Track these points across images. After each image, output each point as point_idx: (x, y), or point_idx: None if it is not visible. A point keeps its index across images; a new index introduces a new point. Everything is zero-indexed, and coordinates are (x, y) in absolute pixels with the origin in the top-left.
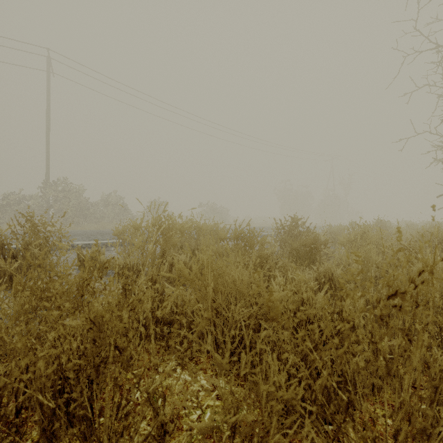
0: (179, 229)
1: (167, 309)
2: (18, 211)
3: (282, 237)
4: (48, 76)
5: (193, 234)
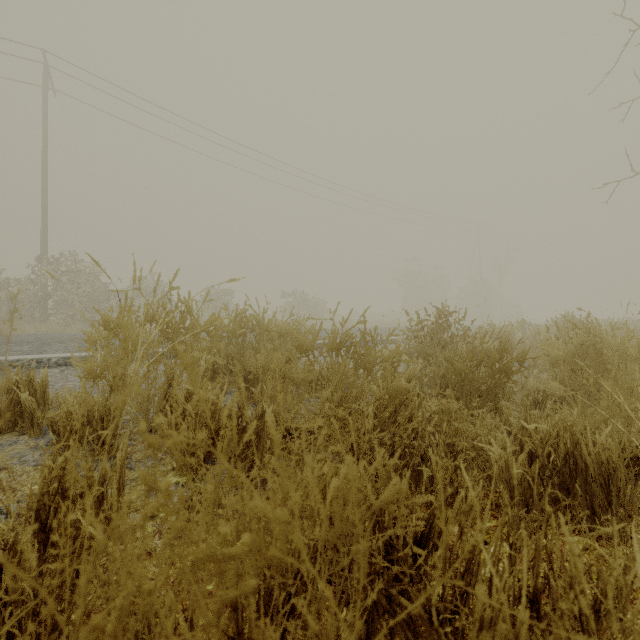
0: (205, 330)
1: None
2: None
3: (422, 345)
4: (44, 94)
5: (250, 342)
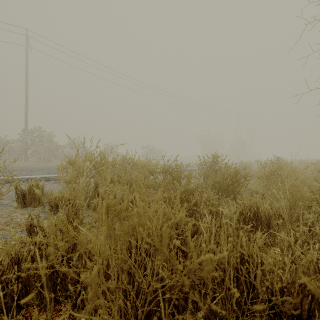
0: (111, 164)
1: (28, 297)
2: (3, 151)
3: (205, 171)
4: (26, 50)
5: (128, 169)
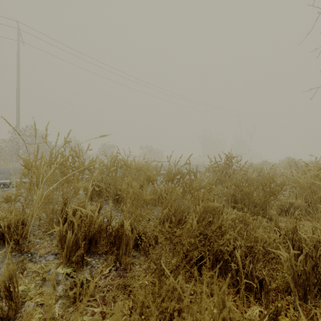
0: (88, 169)
1: None
2: None
3: (218, 175)
4: (18, 44)
5: (119, 174)
